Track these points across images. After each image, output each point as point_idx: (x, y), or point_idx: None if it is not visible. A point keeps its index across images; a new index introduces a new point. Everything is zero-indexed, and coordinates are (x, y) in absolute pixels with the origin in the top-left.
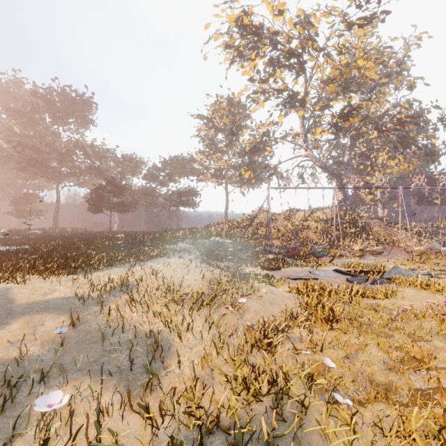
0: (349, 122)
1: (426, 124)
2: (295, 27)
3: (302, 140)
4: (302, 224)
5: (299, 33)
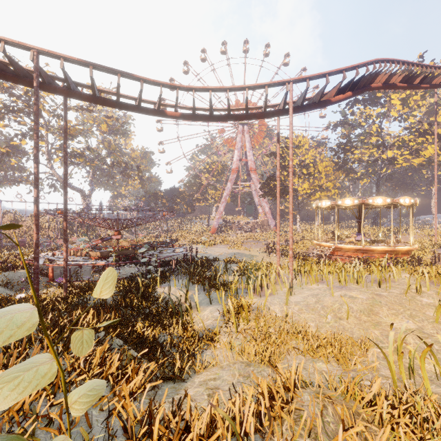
0: (79, 160)
1: (129, 168)
2: (26, 94)
3: (48, 161)
4: (44, 225)
5: (30, 100)
